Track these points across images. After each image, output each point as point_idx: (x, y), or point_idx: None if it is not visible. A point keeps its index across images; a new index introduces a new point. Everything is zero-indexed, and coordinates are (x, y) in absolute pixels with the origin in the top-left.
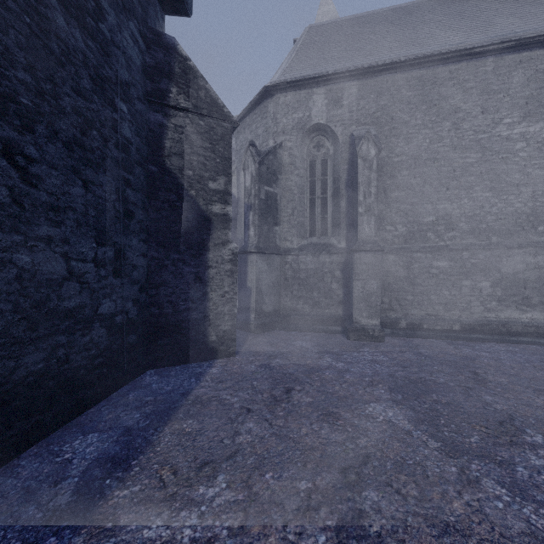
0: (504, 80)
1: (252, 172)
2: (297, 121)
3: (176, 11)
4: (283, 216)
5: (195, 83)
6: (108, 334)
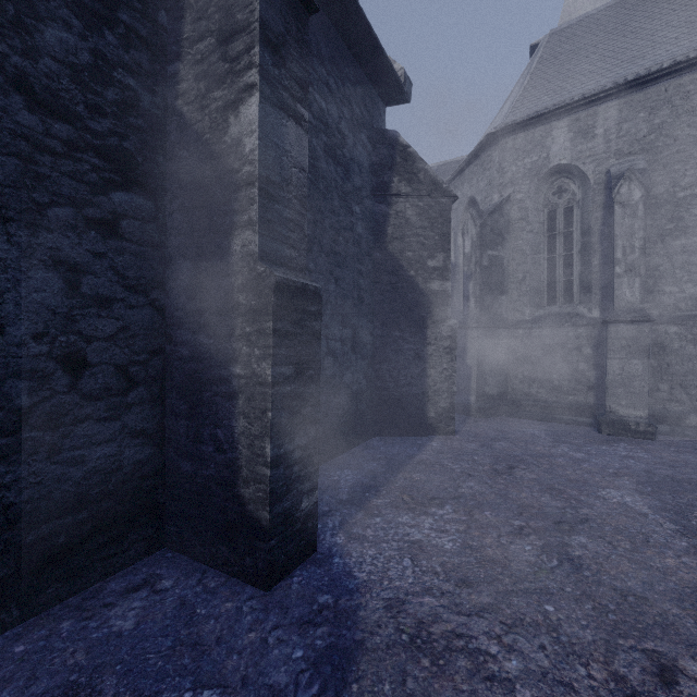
0: None
1: (472, 237)
2: (529, 166)
3: (396, 102)
4: (511, 282)
5: (414, 168)
6: (348, 400)
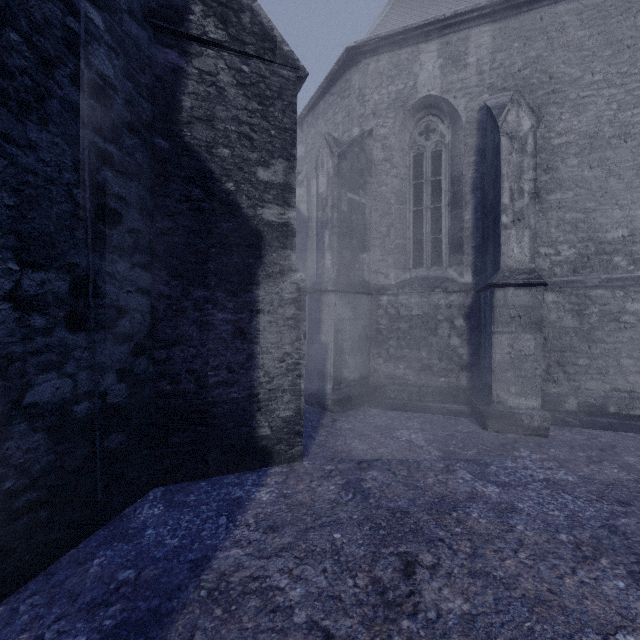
0: None
1: (328, 172)
2: (394, 95)
3: None
4: (374, 238)
5: None
6: (53, 441)
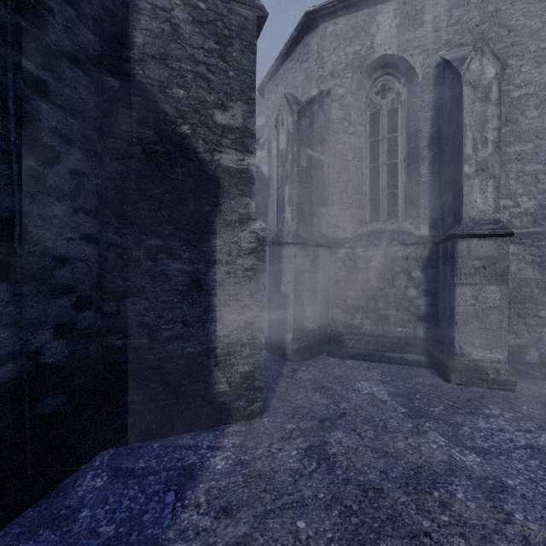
0: None
1: (288, 129)
2: (352, 56)
3: None
4: (331, 193)
5: None
6: None
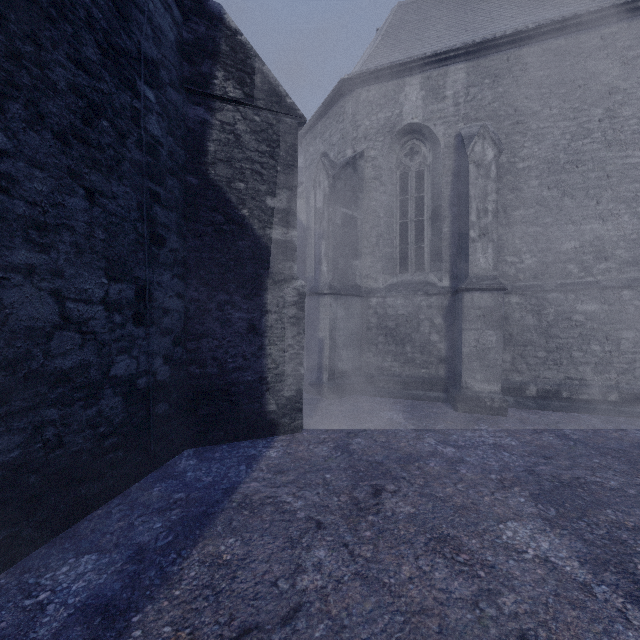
0: None
1: (324, 190)
2: (383, 122)
3: None
4: (365, 246)
5: (247, 65)
6: (126, 403)
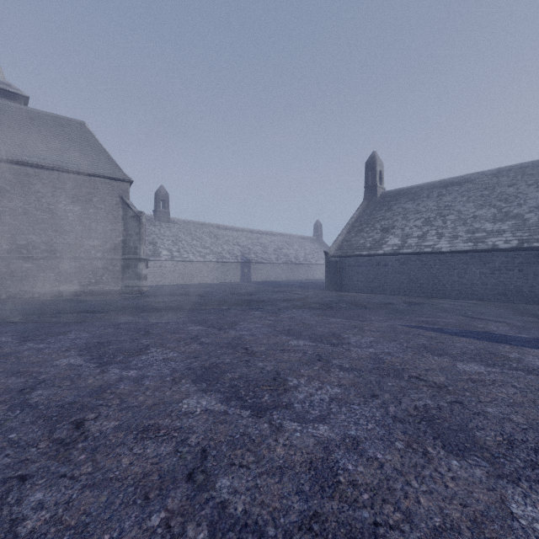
0: (63, 184)
1: None
2: None
3: None
4: None
5: None
6: None
